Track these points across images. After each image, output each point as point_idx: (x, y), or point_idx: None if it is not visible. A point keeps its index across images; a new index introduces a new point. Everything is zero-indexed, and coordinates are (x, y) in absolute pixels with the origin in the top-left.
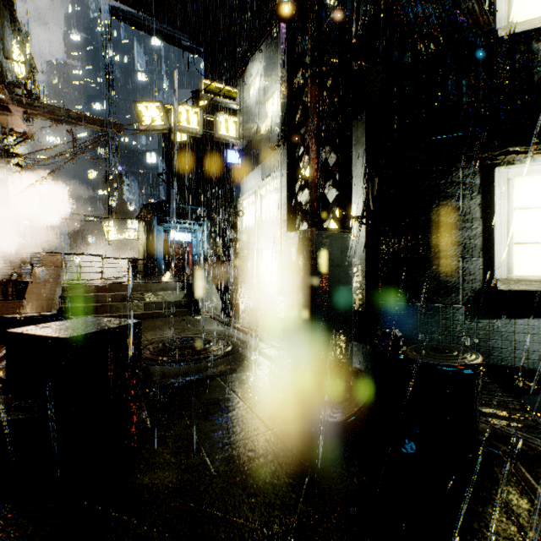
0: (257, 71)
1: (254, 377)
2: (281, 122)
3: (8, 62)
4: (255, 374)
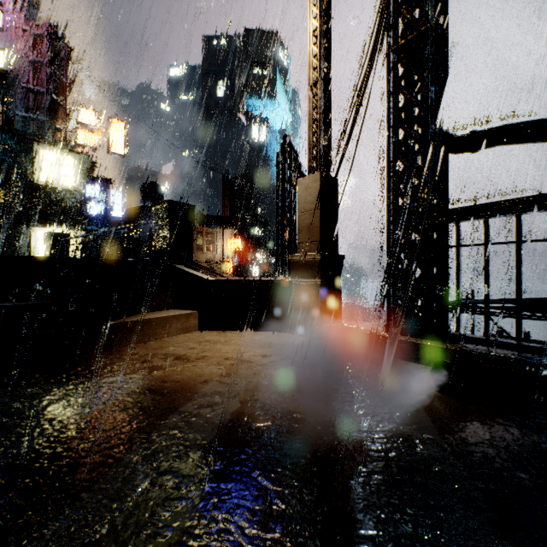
0: None
1: None
2: None
3: None
4: None
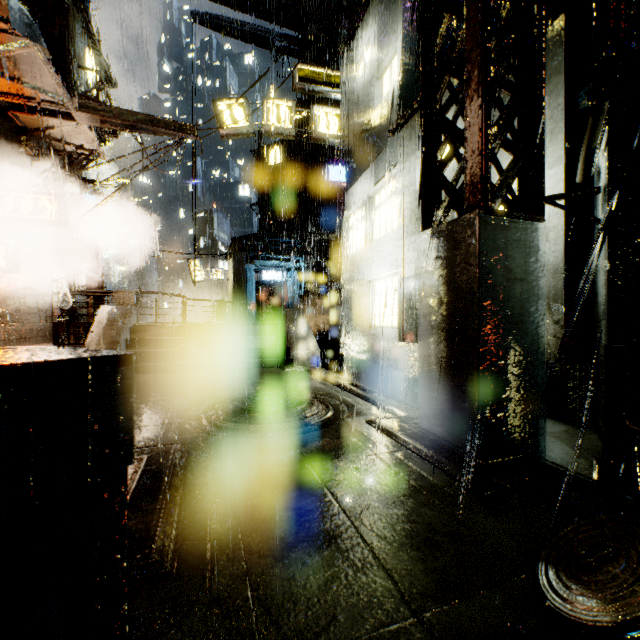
0: (367, 39)
1: (369, 469)
2: (402, 94)
3: (81, 73)
4: (371, 464)
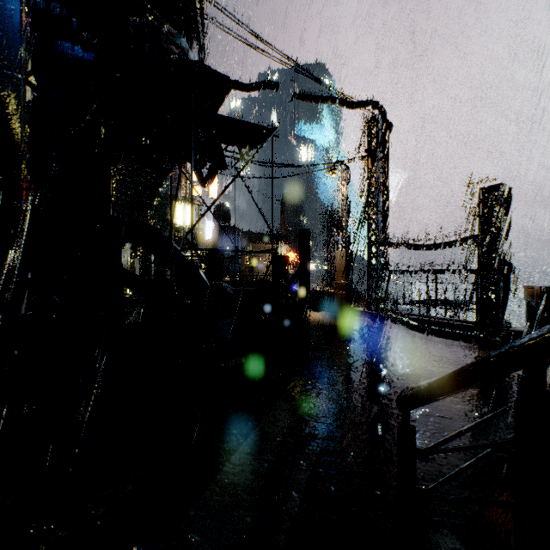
0: None
1: None
2: None
3: None
4: None
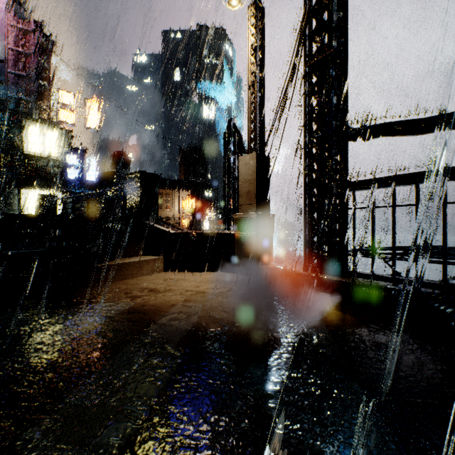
0: None
1: None
2: None
3: None
4: None
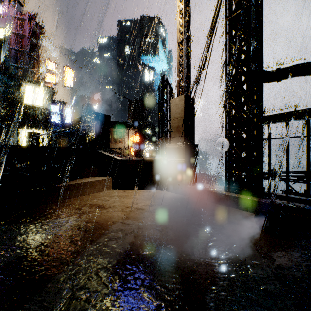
0: None
1: None
2: None
3: None
4: None
